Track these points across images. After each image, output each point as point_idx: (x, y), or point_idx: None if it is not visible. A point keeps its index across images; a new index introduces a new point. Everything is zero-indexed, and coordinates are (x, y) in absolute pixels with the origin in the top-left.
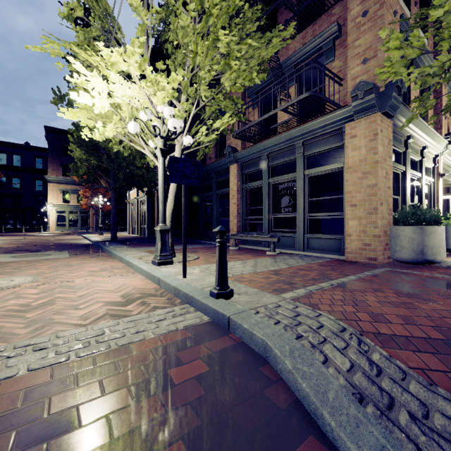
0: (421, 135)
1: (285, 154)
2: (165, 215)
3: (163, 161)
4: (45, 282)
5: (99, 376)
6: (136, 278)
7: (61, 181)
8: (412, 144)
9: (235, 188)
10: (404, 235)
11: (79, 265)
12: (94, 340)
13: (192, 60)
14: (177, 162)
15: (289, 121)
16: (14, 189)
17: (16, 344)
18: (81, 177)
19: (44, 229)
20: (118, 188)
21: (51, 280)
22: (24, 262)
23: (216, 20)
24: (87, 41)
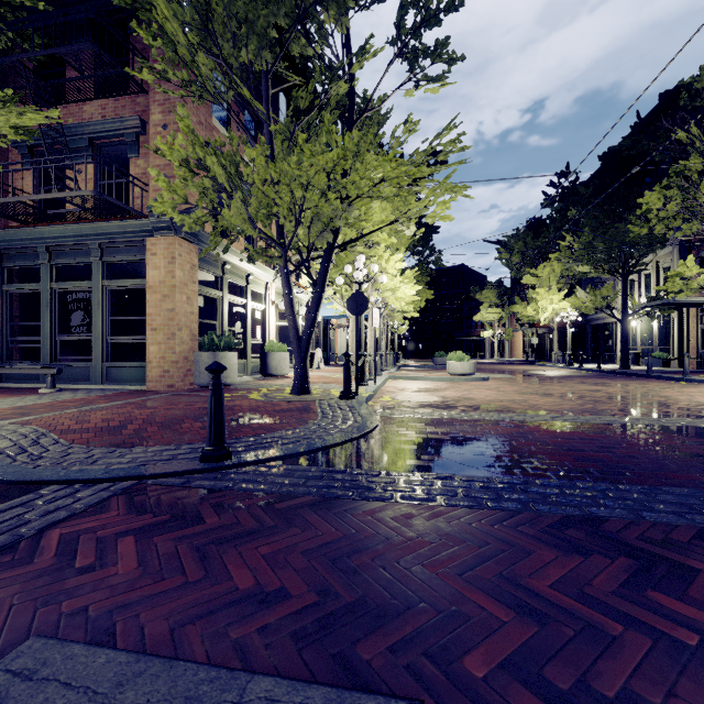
0: (241, 263)
1: (76, 253)
2: None
3: None
4: None
5: None
6: None
7: None
8: (234, 269)
9: None
10: (202, 361)
11: None
12: None
13: None
14: None
15: (79, 212)
16: None
17: None
18: None
19: None
20: None
21: None
22: None
23: None
24: None
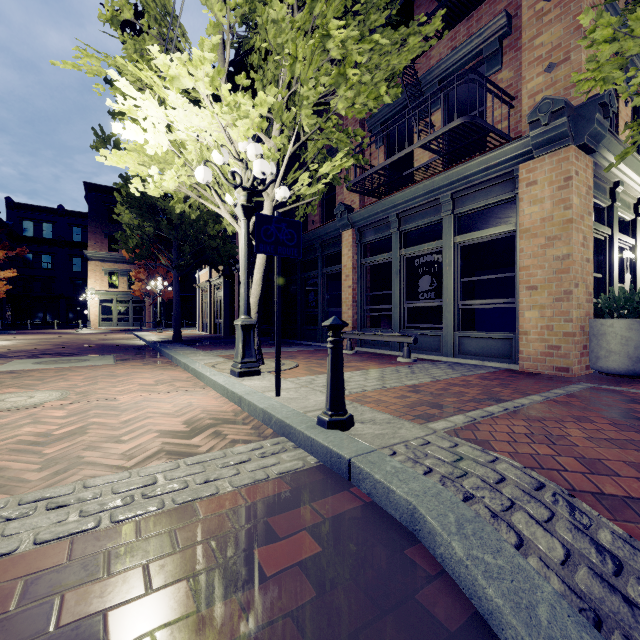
0: (636, 181)
1: (424, 213)
2: (249, 304)
3: (247, 223)
4: (77, 400)
5: (143, 557)
6: (207, 396)
7: (106, 258)
8: (621, 194)
9: (349, 265)
10: (614, 333)
11: (126, 375)
12: (140, 492)
13: (289, 69)
14: (268, 222)
15: (432, 164)
16: (44, 269)
17: (23, 498)
18: (132, 251)
19: (84, 325)
20: (183, 266)
21: (85, 396)
22: (51, 370)
23: (325, 9)
24: (138, 55)
